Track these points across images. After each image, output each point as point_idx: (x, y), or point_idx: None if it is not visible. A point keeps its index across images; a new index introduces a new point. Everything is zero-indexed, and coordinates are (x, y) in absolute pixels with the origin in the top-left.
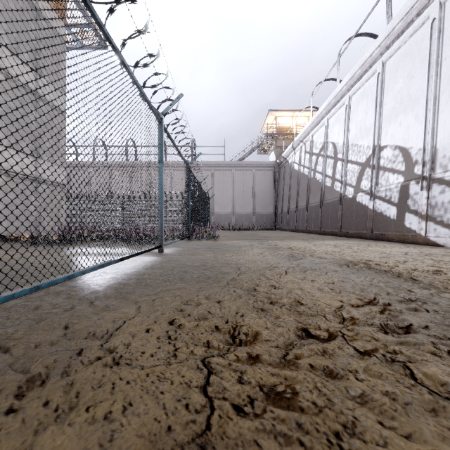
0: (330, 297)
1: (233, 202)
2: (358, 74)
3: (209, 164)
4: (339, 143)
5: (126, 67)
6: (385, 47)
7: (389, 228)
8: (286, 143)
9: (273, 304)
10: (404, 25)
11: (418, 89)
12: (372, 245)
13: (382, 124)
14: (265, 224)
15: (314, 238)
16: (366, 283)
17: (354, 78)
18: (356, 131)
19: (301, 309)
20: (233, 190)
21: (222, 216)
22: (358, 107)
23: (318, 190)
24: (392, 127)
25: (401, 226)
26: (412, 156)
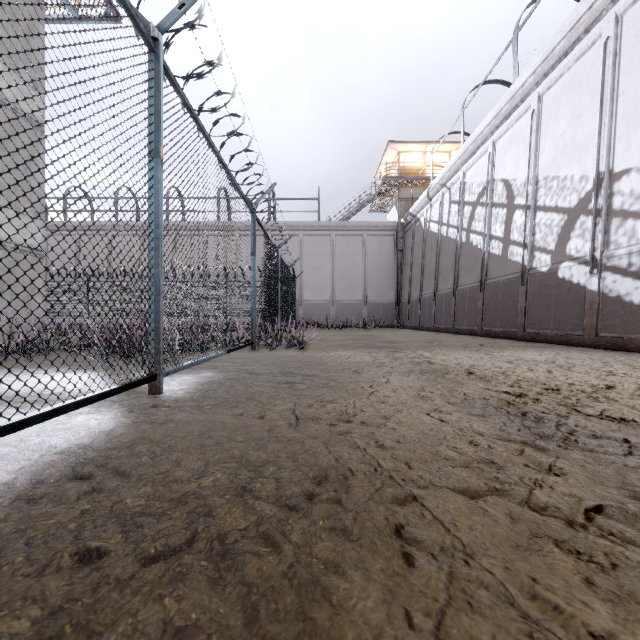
0: None
1: (332, 284)
2: (560, 50)
3: (295, 225)
4: (519, 179)
5: None
6: None
7: (639, 326)
8: (415, 194)
9: None
10: None
11: None
12: (635, 364)
13: (618, 130)
14: (382, 319)
15: (484, 345)
16: None
17: (552, 58)
18: (555, 153)
19: None
20: (332, 266)
21: (316, 307)
22: (558, 111)
23: (476, 263)
24: None
25: None
26: None
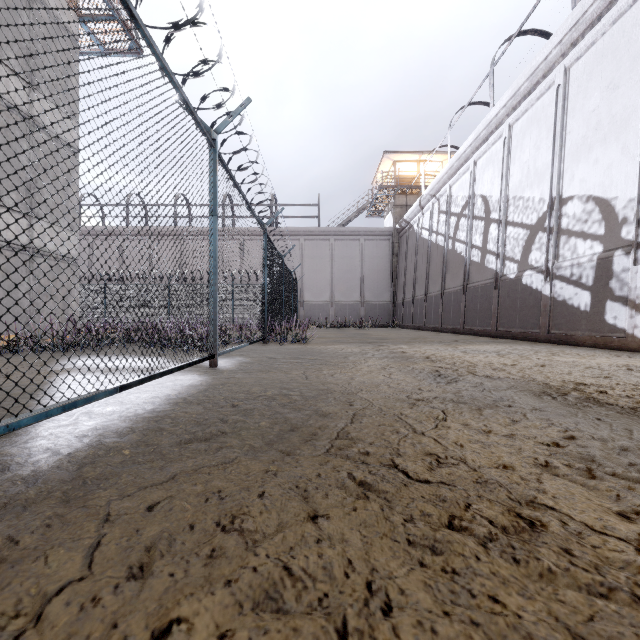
0: (582, 494)
1: (331, 286)
2: (524, 90)
3: (296, 230)
4: (494, 197)
5: (137, 22)
6: (570, 43)
7: (577, 325)
8: (409, 201)
9: (456, 528)
10: (603, 6)
11: (627, 105)
12: (557, 353)
13: (565, 163)
14: (378, 319)
15: (458, 341)
16: (626, 443)
17: (518, 95)
18: (521, 177)
19: (544, 554)
20: (331, 269)
21: (316, 308)
22: (524, 141)
23: (460, 268)
24: (582, 167)
25: (599, 321)
26: (617, 211)
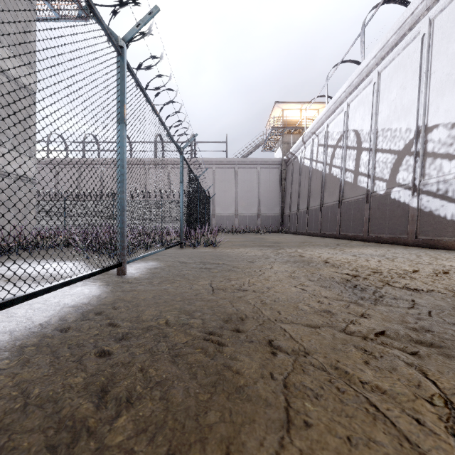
0: None
1: (236, 202)
2: (392, 42)
3: (209, 161)
4: (365, 130)
5: None
6: None
7: (444, 231)
8: (294, 139)
9: None
10: None
11: None
12: (438, 257)
13: (430, 98)
14: (271, 227)
15: (339, 244)
16: None
17: (387, 47)
18: (389, 113)
19: None
20: (235, 189)
21: (224, 218)
22: (391, 83)
23: (336, 188)
24: (447, 100)
25: None
26: None
